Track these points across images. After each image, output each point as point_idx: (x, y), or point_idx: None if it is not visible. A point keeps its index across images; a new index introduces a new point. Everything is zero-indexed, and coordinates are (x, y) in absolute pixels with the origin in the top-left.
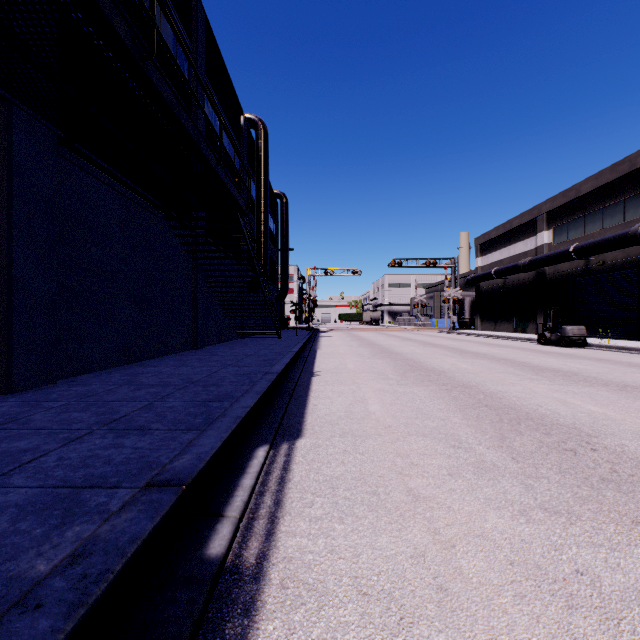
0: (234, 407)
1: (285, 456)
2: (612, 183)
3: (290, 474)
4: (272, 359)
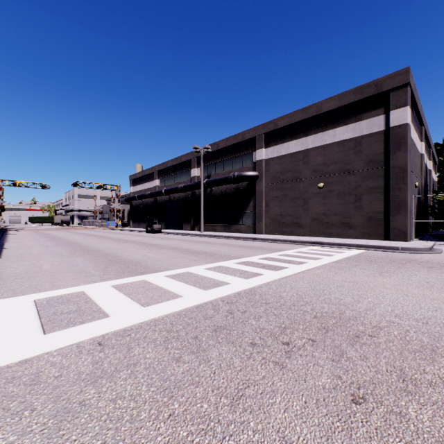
0: None
1: None
2: (177, 165)
3: None
4: None
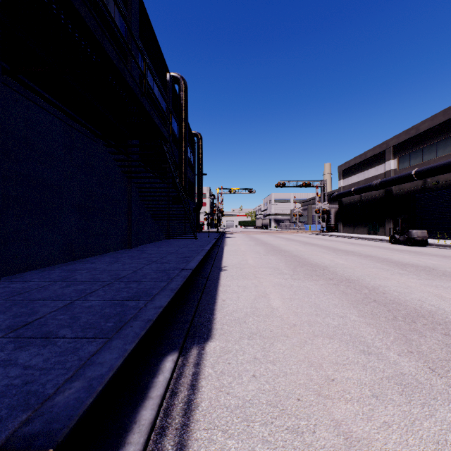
0: (147, 307)
1: (194, 366)
2: (444, 123)
3: (198, 395)
4: (189, 256)
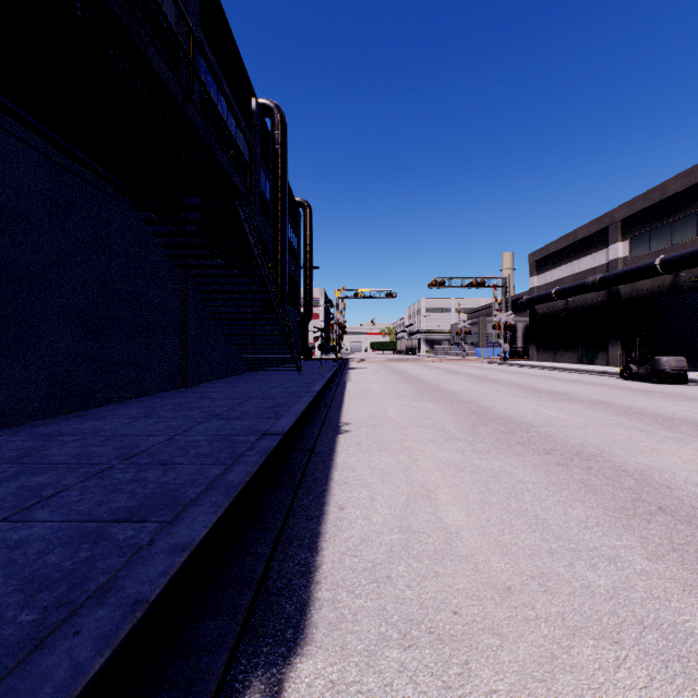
0: (153, 549)
1: None
2: None
3: None
4: (281, 404)
